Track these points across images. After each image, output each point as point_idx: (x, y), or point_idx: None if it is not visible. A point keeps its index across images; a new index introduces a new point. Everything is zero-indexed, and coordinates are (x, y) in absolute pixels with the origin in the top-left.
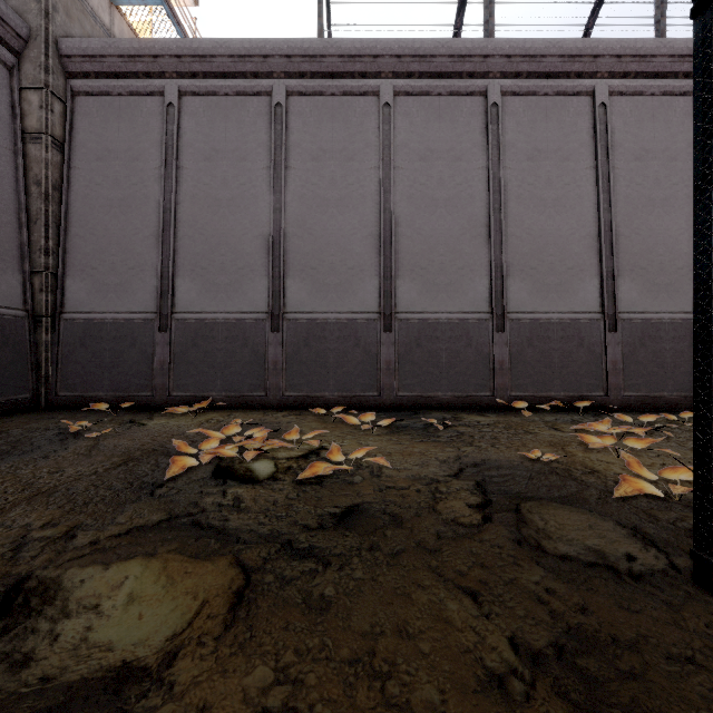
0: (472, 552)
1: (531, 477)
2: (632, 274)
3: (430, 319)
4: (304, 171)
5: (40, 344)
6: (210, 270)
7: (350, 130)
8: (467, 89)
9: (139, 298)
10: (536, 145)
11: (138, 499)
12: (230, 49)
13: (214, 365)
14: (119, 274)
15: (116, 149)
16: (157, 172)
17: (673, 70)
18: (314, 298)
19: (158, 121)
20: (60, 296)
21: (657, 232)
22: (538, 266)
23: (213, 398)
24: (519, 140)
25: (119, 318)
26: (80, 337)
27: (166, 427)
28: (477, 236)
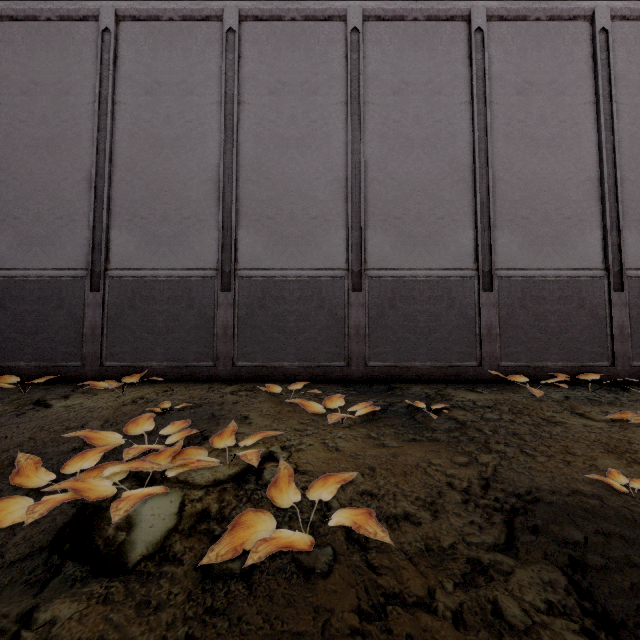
0: None
1: None
2: (639, 225)
3: (406, 276)
4: (260, 106)
5: None
6: (150, 220)
7: (313, 60)
8: (447, 13)
9: (68, 252)
10: (527, 77)
11: None
12: None
13: (154, 331)
14: (45, 225)
15: (43, 82)
16: (91, 107)
17: None
18: (271, 252)
19: (92, 50)
20: None
21: None
22: (530, 216)
23: (152, 368)
24: (507, 72)
25: (44, 275)
26: None
27: (72, 412)
28: (459, 181)
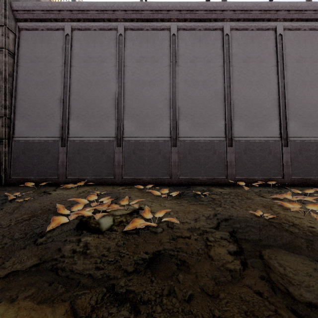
0: (242, 299)
1: (260, 229)
2: (295, 118)
3: (195, 140)
4: (133, 67)
5: (2, 153)
6: (86, 116)
7: (156, 47)
8: (213, 27)
9: (51, 130)
10: (247, 54)
11: (25, 247)
12: (96, 7)
13: (88, 163)
14: (42, 118)
15: (40, 57)
16: (60, 68)
17: (315, 18)
18: (138, 130)
19: (61, 43)
20: (12, 129)
21: (307, 97)
22: (249, 114)
23: (88, 179)
24: (239, 52)
25: (41, 140)
26: (22, 149)
27: (61, 195)
28: (218, 99)
